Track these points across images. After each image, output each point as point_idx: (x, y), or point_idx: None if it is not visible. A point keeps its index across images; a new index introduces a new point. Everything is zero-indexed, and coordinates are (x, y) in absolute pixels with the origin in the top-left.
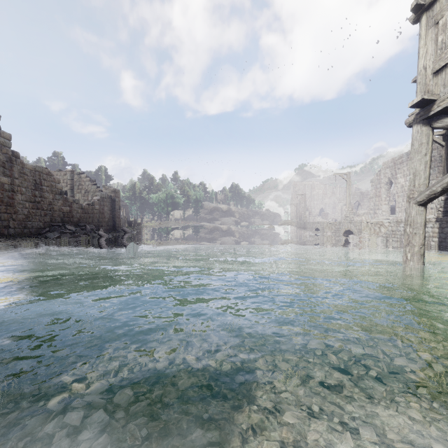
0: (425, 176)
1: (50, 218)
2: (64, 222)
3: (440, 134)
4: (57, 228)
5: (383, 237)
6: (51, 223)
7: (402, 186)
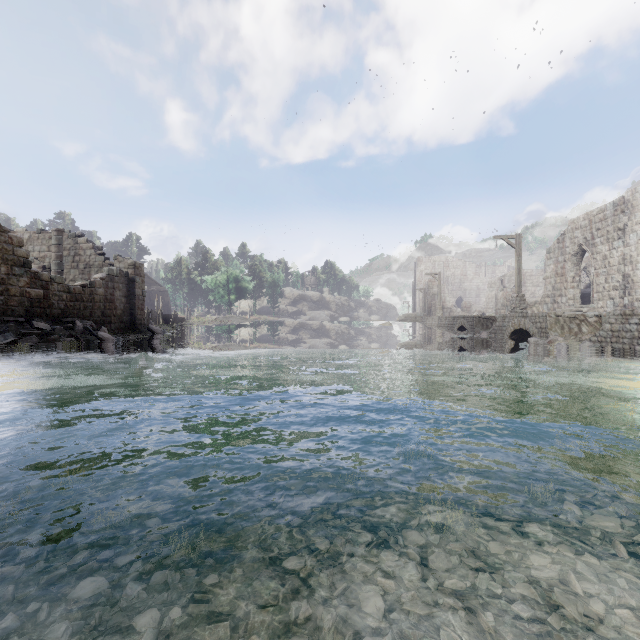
0: None
1: (0, 307)
2: (33, 315)
3: None
4: (12, 326)
5: (592, 342)
6: (3, 317)
7: (605, 257)
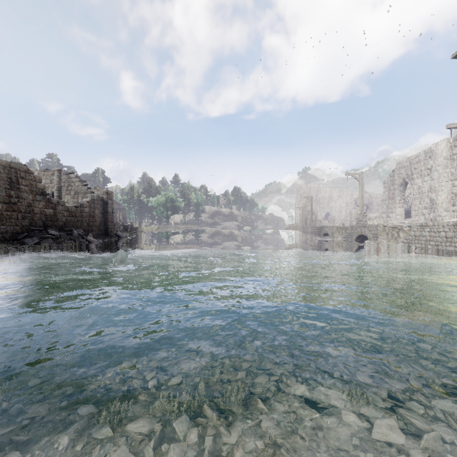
0: None
1: (29, 221)
2: (47, 226)
3: None
4: (36, 233)
5: (403, 243)
6: (30, 227)
7: (419, 187)
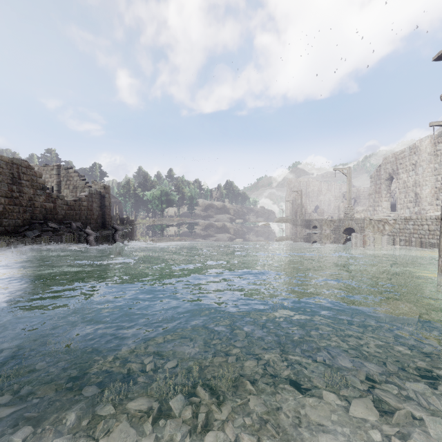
0: None
1: (30, 214)
2: (47, 219)
3: None
4: (37, 226)
5: (389, 236)
6: (31, 221)
7: (405, 182)
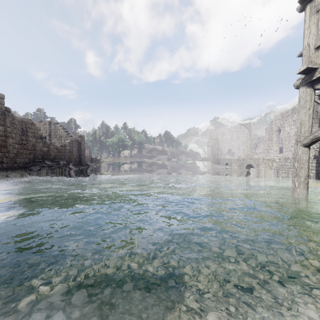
0: (309, 125)
1: (33, 155)
2: (44, 158)
3: (317, 95)
4: (38, 163)
5: (275, 170)
6: (34, 159)
7: (288, 133)
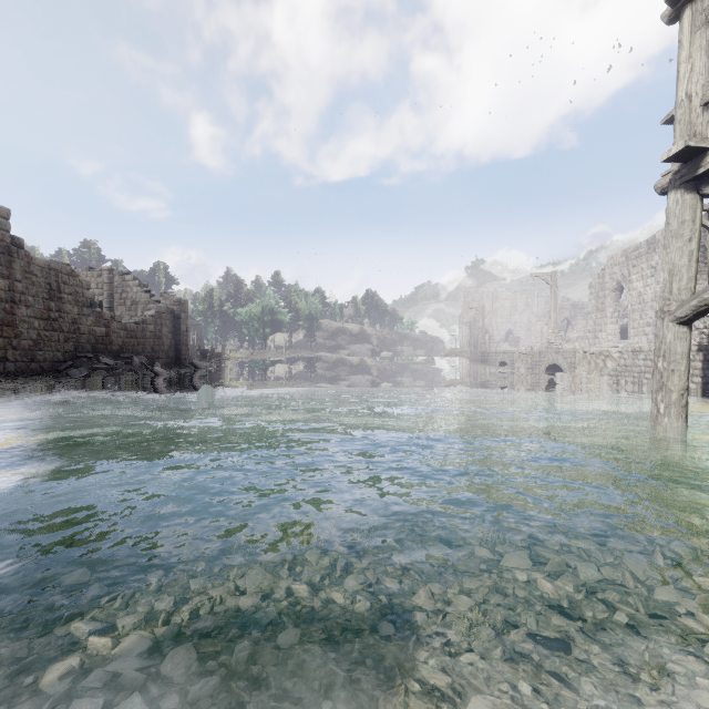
0: (689, 275)
1: (73, 344)
2: (97, 351)
3: (704, 210)
4: (85, 361)
5: (610, 376)
6: (76, 354)
7: (640, 294)
